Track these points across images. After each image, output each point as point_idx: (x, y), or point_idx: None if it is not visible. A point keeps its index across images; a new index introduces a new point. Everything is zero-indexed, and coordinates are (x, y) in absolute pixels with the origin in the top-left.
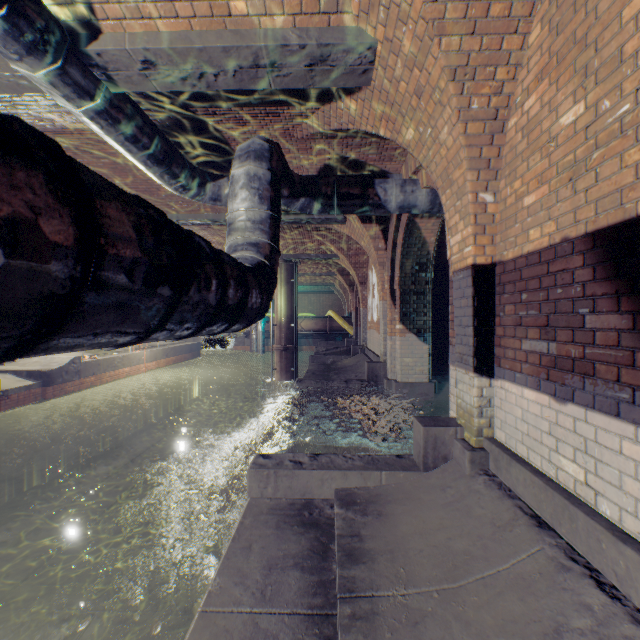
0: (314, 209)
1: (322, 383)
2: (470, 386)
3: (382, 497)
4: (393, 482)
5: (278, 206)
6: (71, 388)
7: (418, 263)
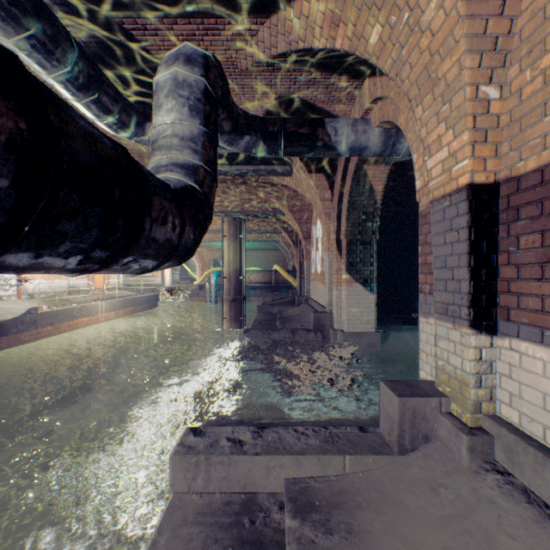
0: (260, 150)
1: (268, 333)
2: (463, 346)
3: (349, 496)
4: (360, 469)
5: (215, 124)
6: (27, 338)
7: (365, 212)
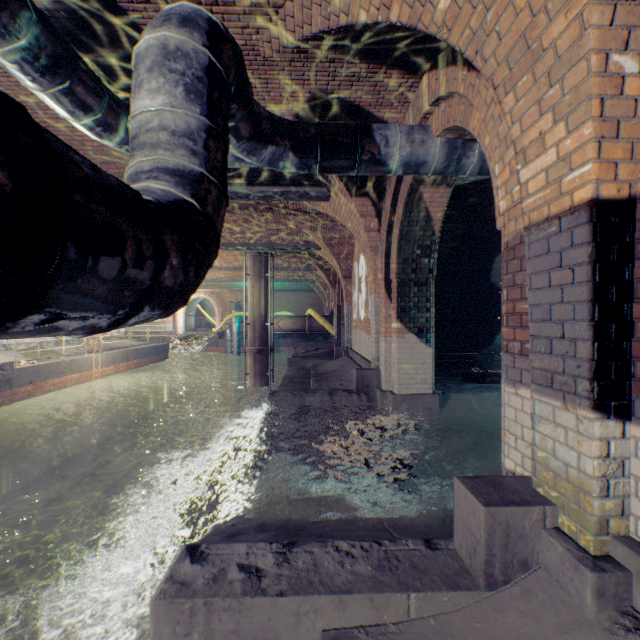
0: (289, 163)
1: (300, 396)
2: (580, 435)
3: None
4: (430, 612)
5: (223, 117)
6: None
7: (420, 246)
